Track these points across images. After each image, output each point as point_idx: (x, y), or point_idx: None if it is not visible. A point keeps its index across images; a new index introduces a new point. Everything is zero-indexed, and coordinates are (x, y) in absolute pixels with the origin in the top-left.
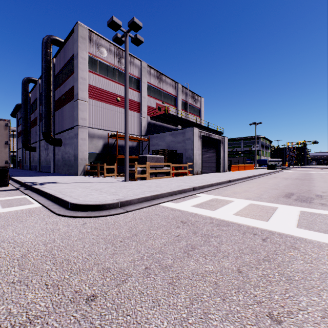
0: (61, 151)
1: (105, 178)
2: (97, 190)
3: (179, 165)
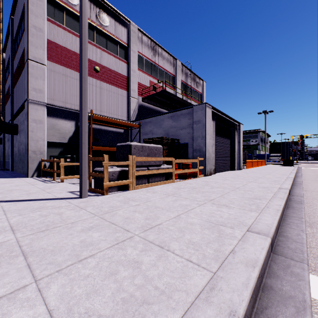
0: (17, 141)
1: (59, 185)
2: None
3: (186, 161)
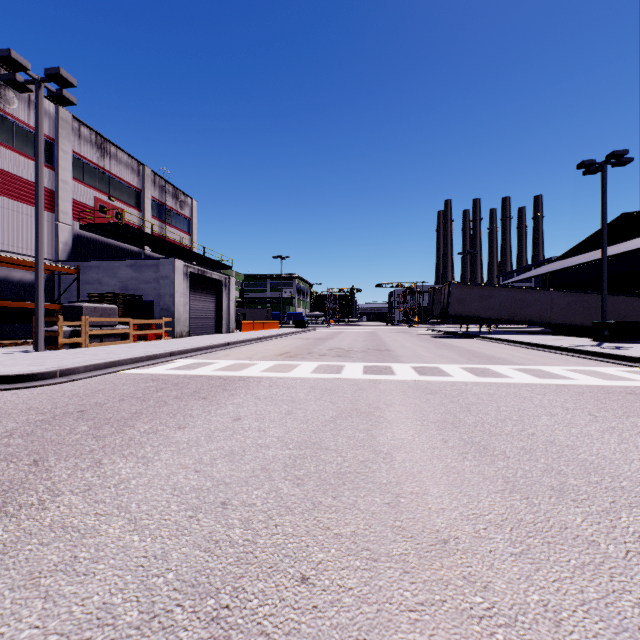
0: None
1: None
2: None
3: (147, 321)
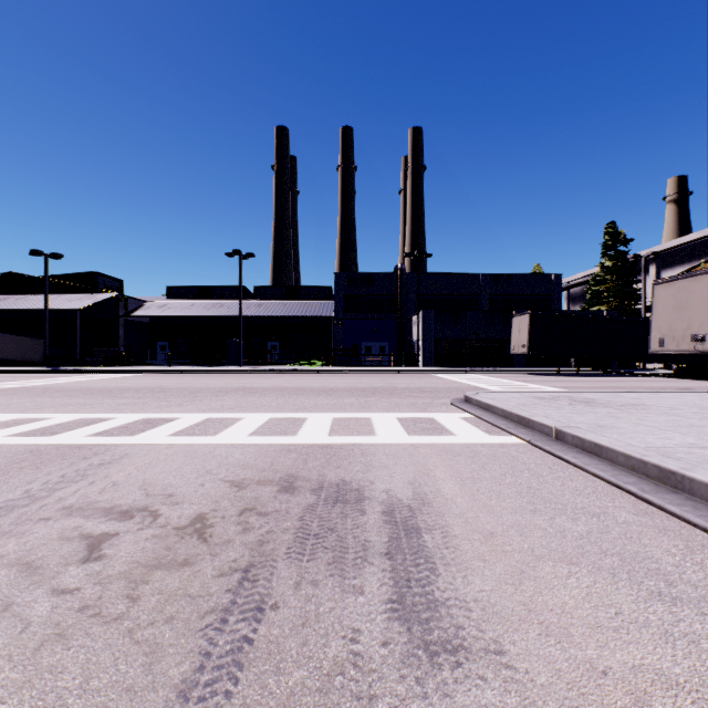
0: None
1: None
2: None
3: None
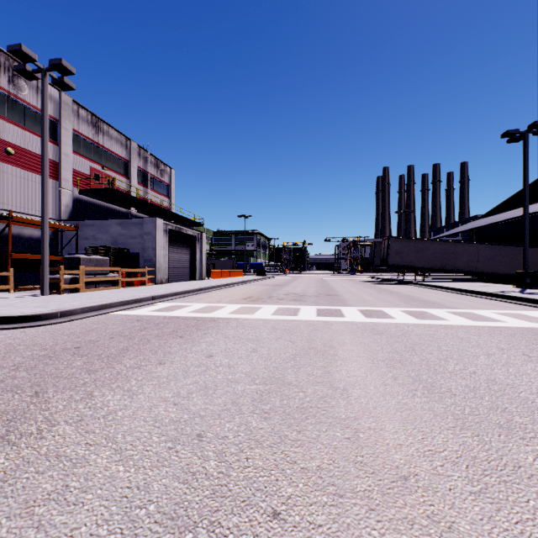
0: None
1: None
2: (5, 306)
3: (133, 270)
